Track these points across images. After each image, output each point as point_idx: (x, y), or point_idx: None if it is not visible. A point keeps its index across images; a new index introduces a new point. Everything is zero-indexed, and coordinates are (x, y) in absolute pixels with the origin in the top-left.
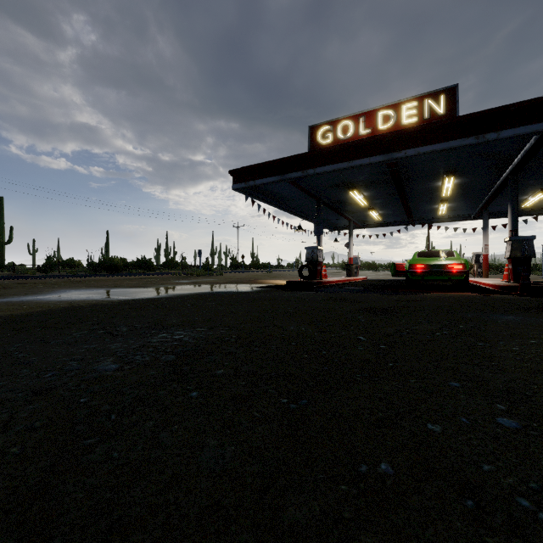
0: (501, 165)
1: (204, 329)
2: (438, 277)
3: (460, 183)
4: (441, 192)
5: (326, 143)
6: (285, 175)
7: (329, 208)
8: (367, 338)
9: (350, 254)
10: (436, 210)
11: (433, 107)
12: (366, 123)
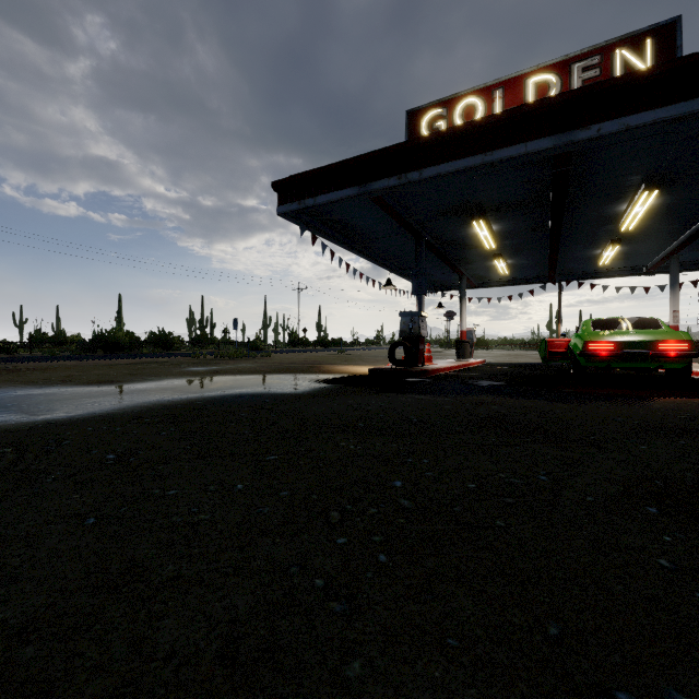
0: None
1: None
2: (636, 365)
3: (656, 207)
4: (618, 224)
5: None
6: (367, 184)
7: (434, 253)
8: None
9: (462, 325)
10: (594, 259)
11: (632, 62)
12: (505, 99)
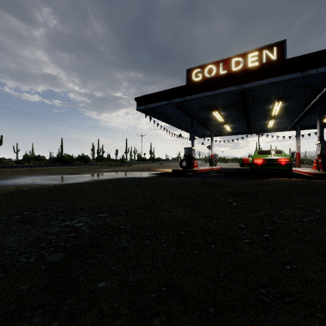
0: (313, 94)
1: (104, 215)
2: (271, 167)
3: (284, 106)
4: (271, 112)
5: (197, 80)
6: (171, 100)
7: (199, 123)
8: (247, 226)
9: (212, 152)
10: (266, 125)
11: (269, 55)
12: (224, 66)
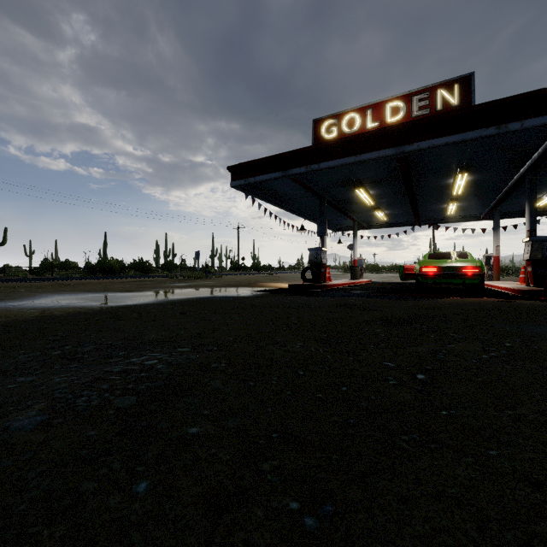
0: (519, 160)
1: (186, 349)
2: (451, 281)
3: (472, 180)
4: (452, 190)
5: (330, 138)
6: (287, 171)
7: (333, 207)
8: (397, 364)
9: (355, 255)
10: (444, 210)
11: (447, 97)
12: (373, 116)
